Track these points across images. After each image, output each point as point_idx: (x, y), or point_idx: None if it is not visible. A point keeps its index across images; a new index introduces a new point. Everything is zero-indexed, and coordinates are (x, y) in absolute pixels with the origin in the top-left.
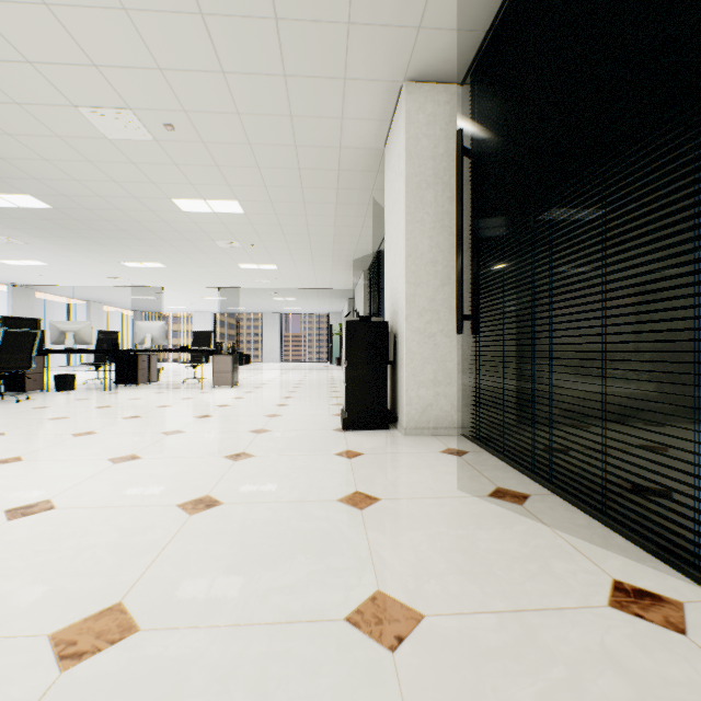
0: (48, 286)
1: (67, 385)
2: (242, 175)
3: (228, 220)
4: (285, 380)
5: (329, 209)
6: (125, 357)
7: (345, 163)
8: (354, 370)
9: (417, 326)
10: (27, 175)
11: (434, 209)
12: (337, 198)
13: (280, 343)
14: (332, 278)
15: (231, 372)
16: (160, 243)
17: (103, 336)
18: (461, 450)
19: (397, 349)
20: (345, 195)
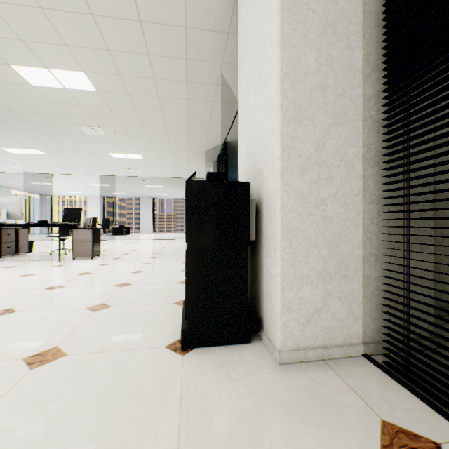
0: None
1: None
2: (77, 29)
3: (83, 100)
4: (147, 249)
5: (179, 90)
6: None
7: (192, 15)
8: (198, 256)
9: (298, 188)
10: None
11: (323, 5)
12: (187, 74)
13: (153, 219)
14: (188, 169)
15: (91, 245)
16: (28, 127)
17: None
18: (419, 437)
19: (260, 224)
20: (194, 70)
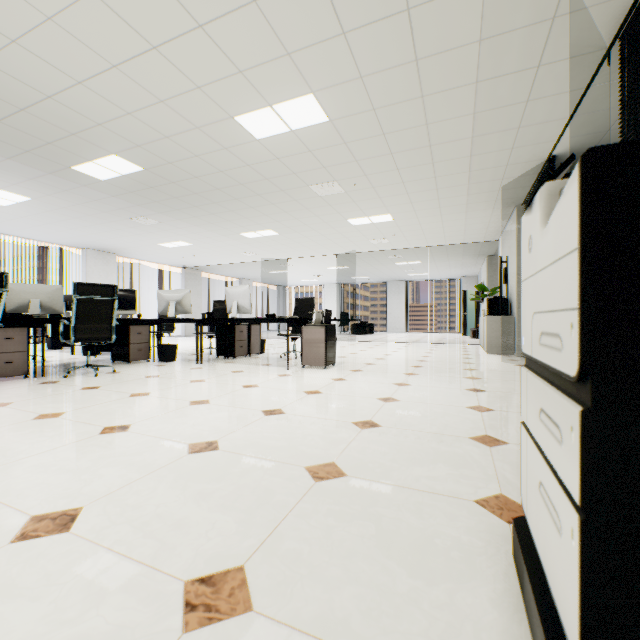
0: (206, 266)
1: (166, 355)
2: (299, 15)
3: (313, 143)
4: (399, 359)
5: (463, 67)
6: (223, 327)
7: None
8: None
9: None
10: (89, 121)
11: None
12: (482, 22)
13: (405, 312)
14: (466, 226)
15: (323, 349)
16: (259, 202)
17: (217, 306)
18: None
19: None
20: (500, 2)
